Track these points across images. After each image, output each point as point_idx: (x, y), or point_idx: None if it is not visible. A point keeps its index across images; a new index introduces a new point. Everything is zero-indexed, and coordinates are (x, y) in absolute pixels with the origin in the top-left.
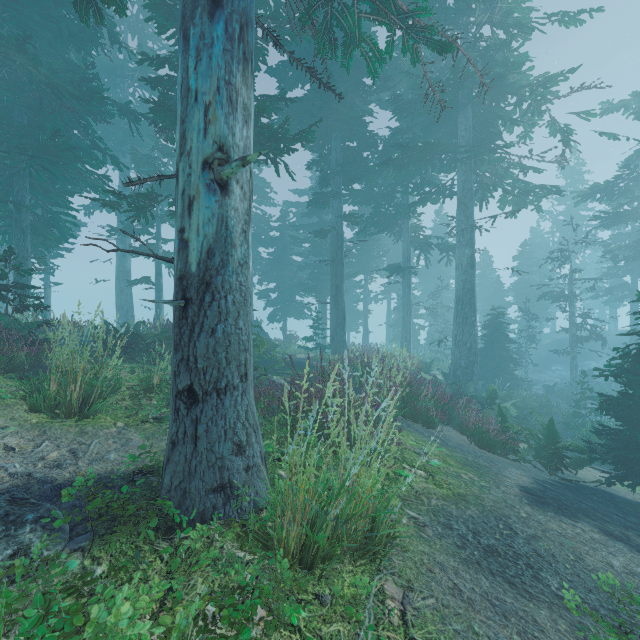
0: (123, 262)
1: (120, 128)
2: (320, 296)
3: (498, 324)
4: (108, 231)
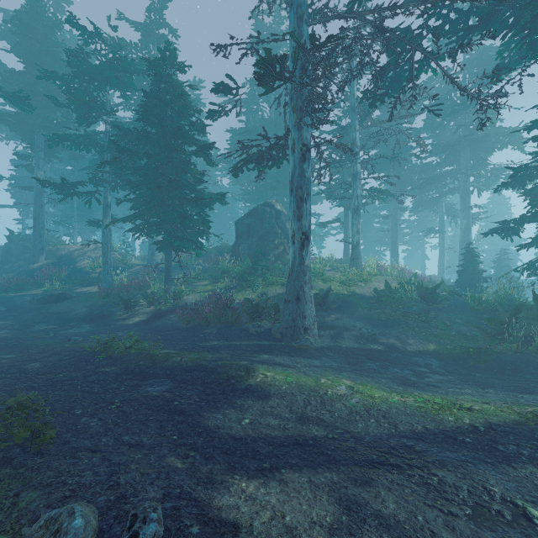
0: None
1: None
2: (389, 247)
3: (503, 259)
4: None
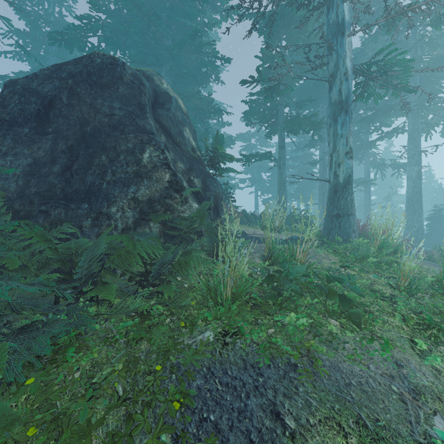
0: None
1: None
2: (304, 201)
3: (440, 216)
4: None
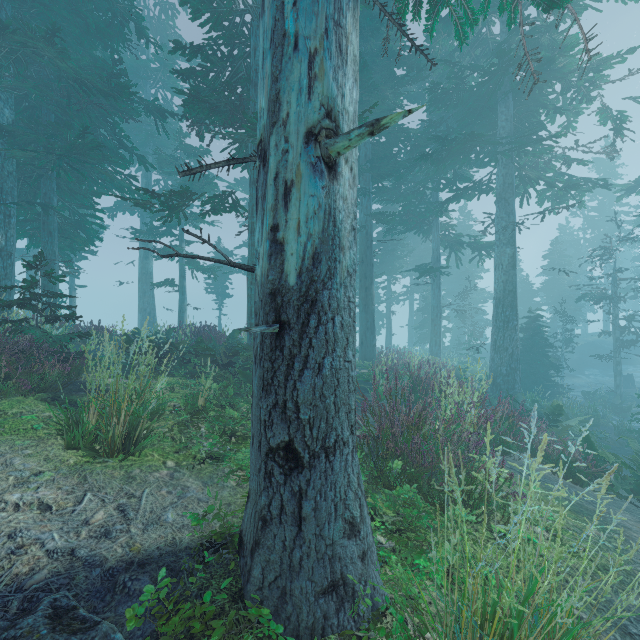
0: (145, 264)
1: (143, 129)
2: None
3: (536, 327)
4: (132, 233)
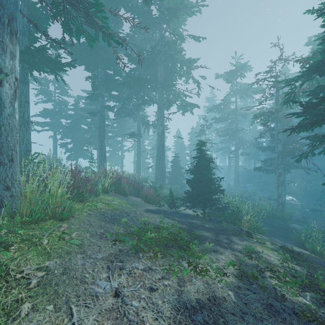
0: None
1: None
2: (96, 147)
3: (177, 160)
4: None
